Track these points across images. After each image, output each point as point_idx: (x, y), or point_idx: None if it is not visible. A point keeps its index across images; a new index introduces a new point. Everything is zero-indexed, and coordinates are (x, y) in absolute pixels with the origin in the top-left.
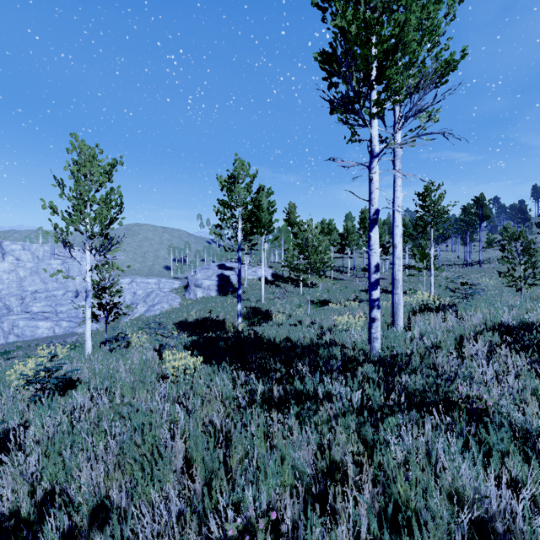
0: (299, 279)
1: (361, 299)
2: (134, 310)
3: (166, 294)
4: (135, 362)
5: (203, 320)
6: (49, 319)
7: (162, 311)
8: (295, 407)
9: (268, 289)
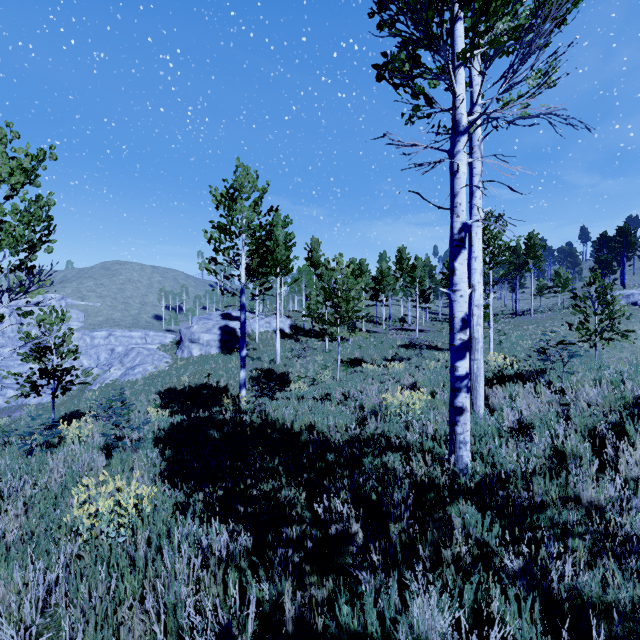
0: (326, 334)
1: (401, 356)
2: (106, 375)
3: (151, 352)
4: (56, 479)
5: (199, 387)
6: None
7: (144, 375)
8: None
9: (286, 345)
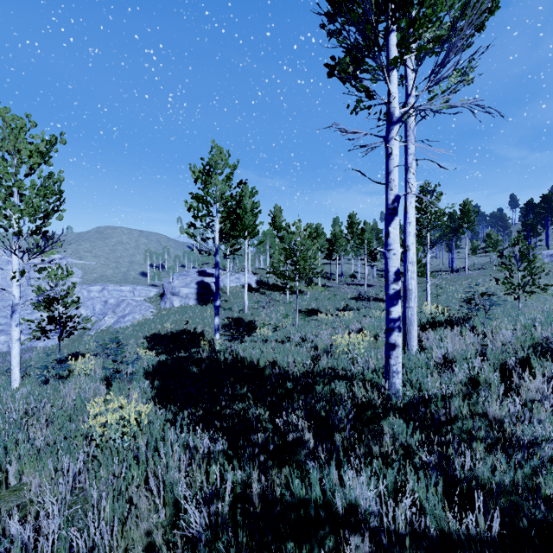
0: (287, 287)
1: (351, 307)
2: (101, 322)
3: (139, 303)
4: (68, 402)
5: (179, 332)
6: (3, 332)
7: (133, 323)
8: None
9: (252, 298)
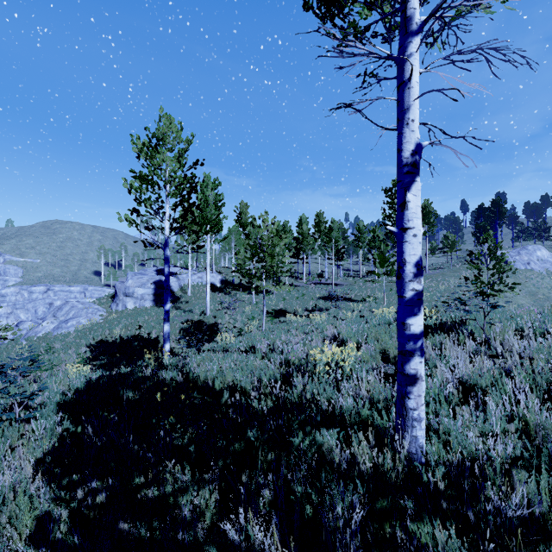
0: (252, 287)
1: (320, 307)
2: (38, 328)
3: (86, 305)
4: None
5: (130, 339)
6: None
7: (77, 328)
8: None
9: (216, 298)
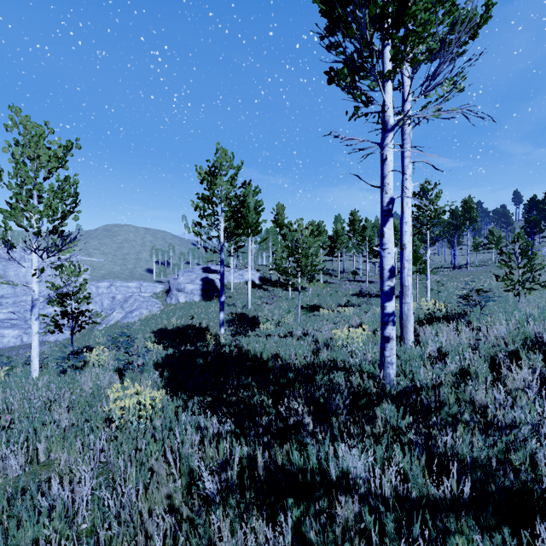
0: (289, 284)
1: (352, 303)
2: (110, 317)
3: (146, 299)
4: (86, 390)
5: (185, 327)
6: (16, 326)
7: (140, 318)
8: (293, 510)
9: (256, 294)
